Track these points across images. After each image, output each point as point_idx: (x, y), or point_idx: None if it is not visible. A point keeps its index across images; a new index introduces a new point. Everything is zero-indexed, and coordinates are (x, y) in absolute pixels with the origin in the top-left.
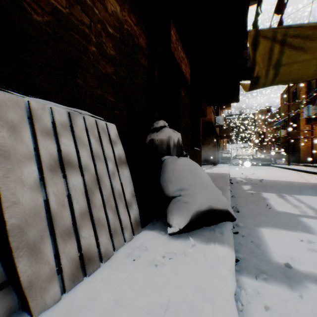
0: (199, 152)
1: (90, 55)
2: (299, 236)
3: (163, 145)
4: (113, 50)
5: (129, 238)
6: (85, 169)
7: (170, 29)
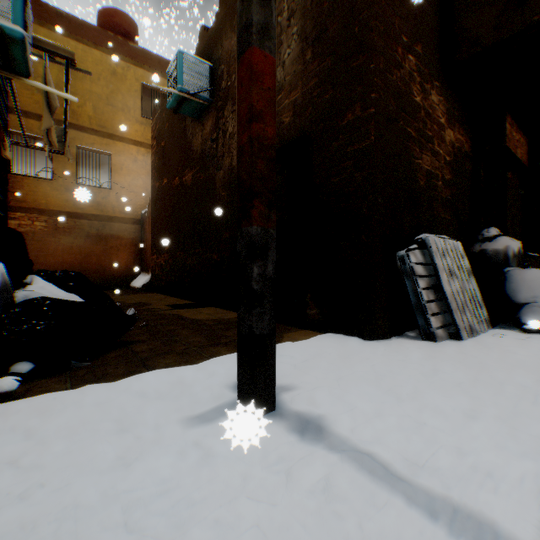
0: (535, 259)
1: (438, 189)
2: None
3: (497, 255)
4: (448, 174)
5: (485, 329)
6: (457, 277)
7: (503, 122)
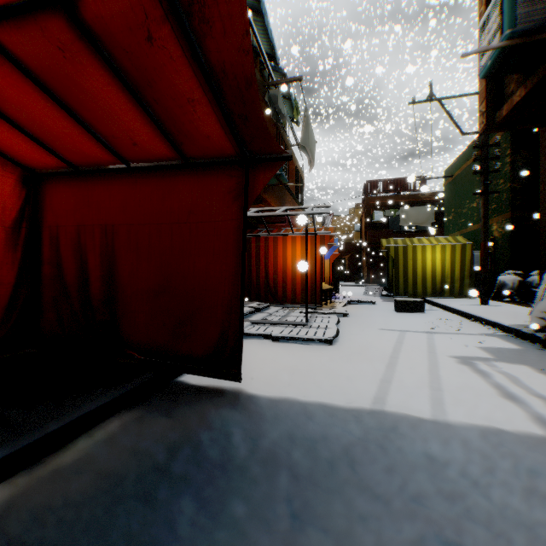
0: None
1: None
2: (485, 344)
3: None
4: None
5: None
6: None
7: None
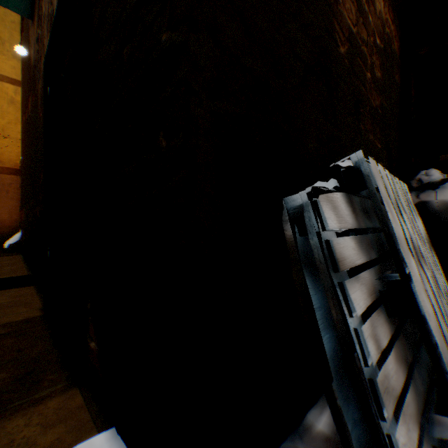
0: None
1: (366, 85)
2: None
3: None
4: (378, 70)
5: None
6: (423, 259)
7: None
